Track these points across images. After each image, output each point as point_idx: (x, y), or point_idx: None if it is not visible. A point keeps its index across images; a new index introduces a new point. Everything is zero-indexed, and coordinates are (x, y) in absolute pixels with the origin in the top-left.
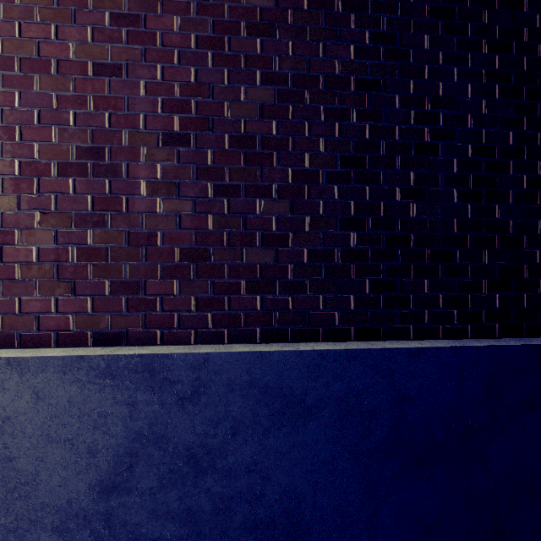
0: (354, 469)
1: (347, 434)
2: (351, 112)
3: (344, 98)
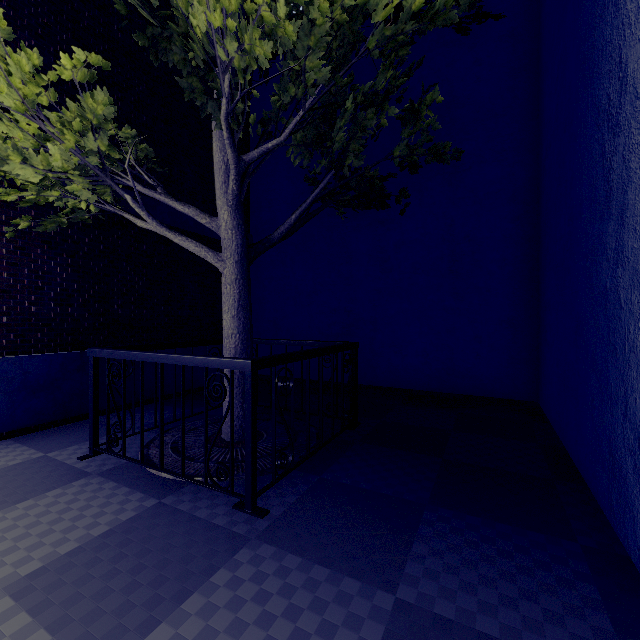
0: (5, 398)
1: (2, 386)
2: (4, 273)
3: (1, 268)
